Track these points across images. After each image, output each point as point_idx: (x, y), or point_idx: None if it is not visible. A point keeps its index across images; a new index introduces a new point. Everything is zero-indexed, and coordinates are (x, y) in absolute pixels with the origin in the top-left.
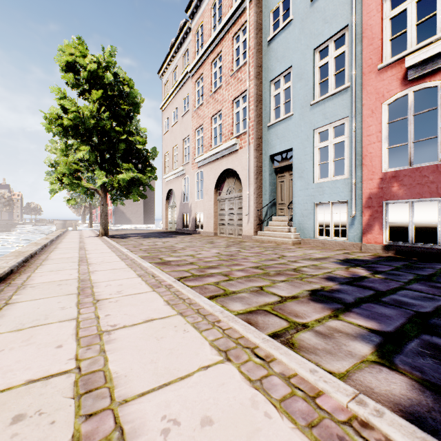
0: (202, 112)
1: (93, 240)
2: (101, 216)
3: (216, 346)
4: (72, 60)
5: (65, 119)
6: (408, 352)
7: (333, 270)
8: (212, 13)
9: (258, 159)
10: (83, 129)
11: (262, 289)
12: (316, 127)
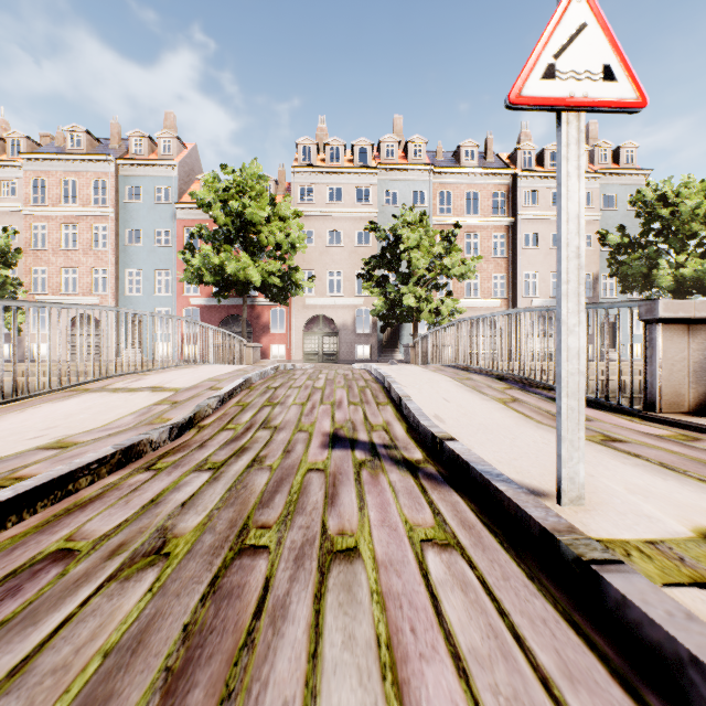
0: (47, 257)
1: None
2: None
3: None
4: None
5: None
6: None
7: None
8: (63, 184)
9: (118, 314)
10: None
11: None
12: (157, 307)
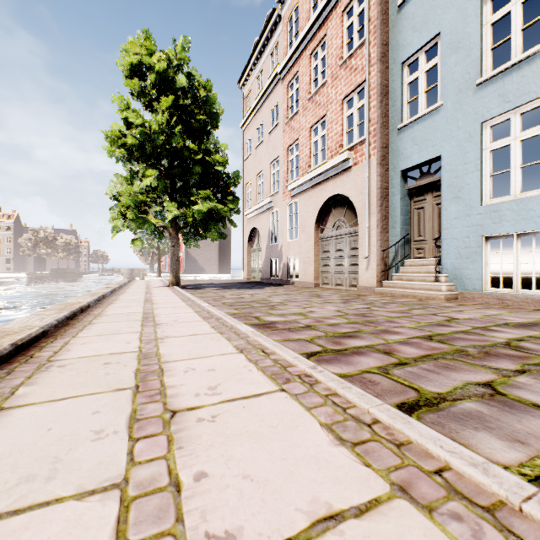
0: (298, 123)
1: (162, 291)
2: (172, 261)
3: None
4: (137, 61)
5: (129, 137)
6: None
7: None
8: None
9: (383, 177)
10: (149, 149)
11: (496, 390)
12: (487, 118)
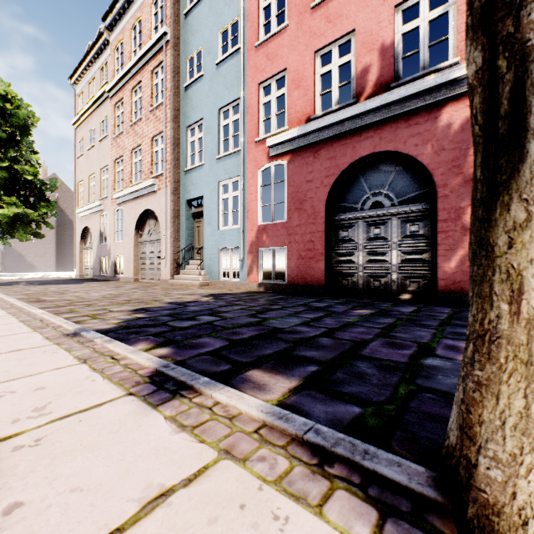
0: (123, 142)
1: None
2: None
3: (21, 320)
4: None
5: None
6: (138, 321)
7: (187, 299)
8: (133, 35)
9: (176, 203)
10: None
11: (105, 309)
12: (220, 180)
